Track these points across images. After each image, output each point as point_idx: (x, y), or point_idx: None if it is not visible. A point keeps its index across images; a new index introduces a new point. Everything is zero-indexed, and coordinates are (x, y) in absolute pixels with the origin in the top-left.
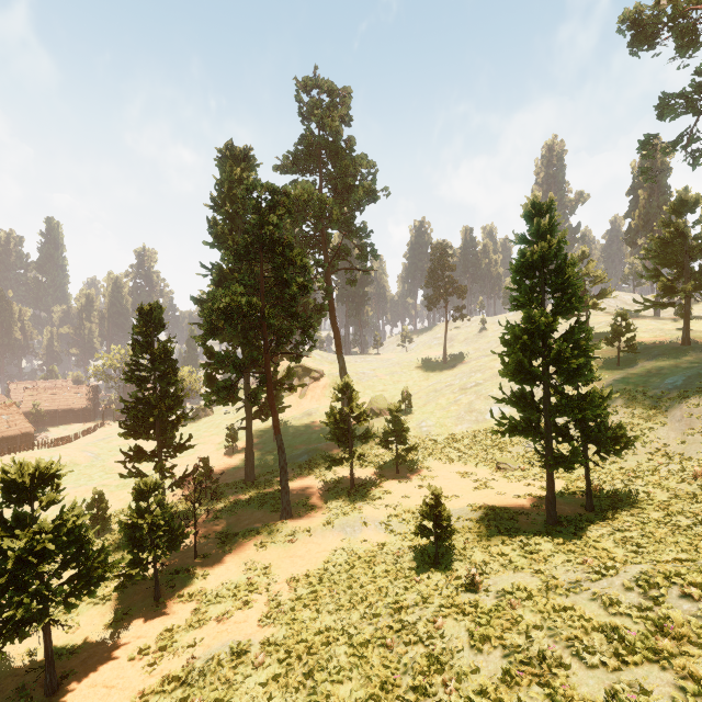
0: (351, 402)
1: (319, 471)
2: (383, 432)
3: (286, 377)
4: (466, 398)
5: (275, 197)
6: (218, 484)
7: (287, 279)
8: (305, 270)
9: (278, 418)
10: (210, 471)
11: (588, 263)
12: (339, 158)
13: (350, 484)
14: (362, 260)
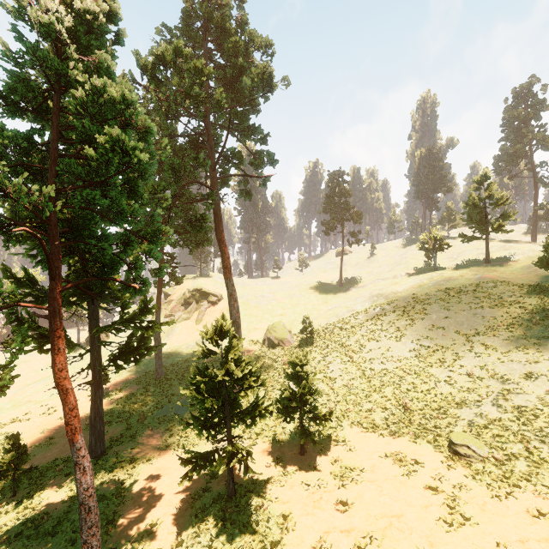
0: (229, 356)
1: (193, 440)
2: (281, 396)
3: (143, 312)
4: (375, 328)
5: (149, 84)
6: (52, 460)
7: (91, 131)
8: (138, 126)
9: (73, 407)
10: (23, 453)
11: (492, 184)
12: (227, 37)
13: (227, 490)
14: (257, 166)
